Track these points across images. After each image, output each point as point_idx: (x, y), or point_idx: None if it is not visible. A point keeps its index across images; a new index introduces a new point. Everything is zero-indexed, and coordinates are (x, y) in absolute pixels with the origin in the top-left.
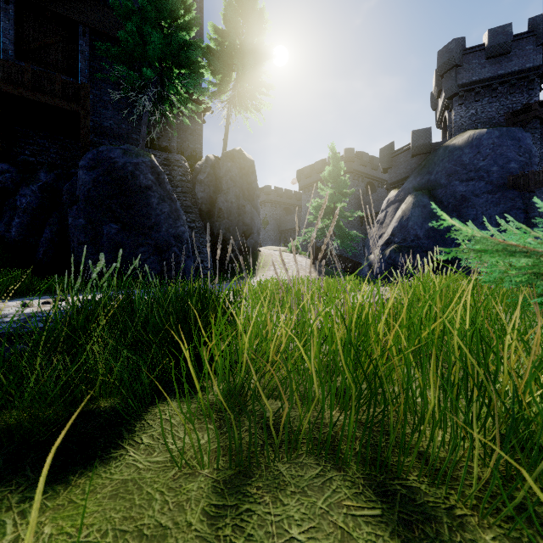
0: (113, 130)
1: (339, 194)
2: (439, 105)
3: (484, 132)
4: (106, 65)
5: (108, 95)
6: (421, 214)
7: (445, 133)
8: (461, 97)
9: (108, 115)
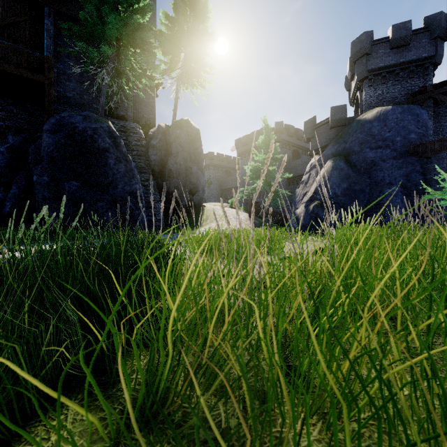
0: (75, 100)
1: (271, 159)
2: (352, 87)
3: (390, 109)
4: (68, 41)
5: (71, 69)
6: (338, 175)
7: (356, 110)
8: (370, 80)
9: (71, 87)
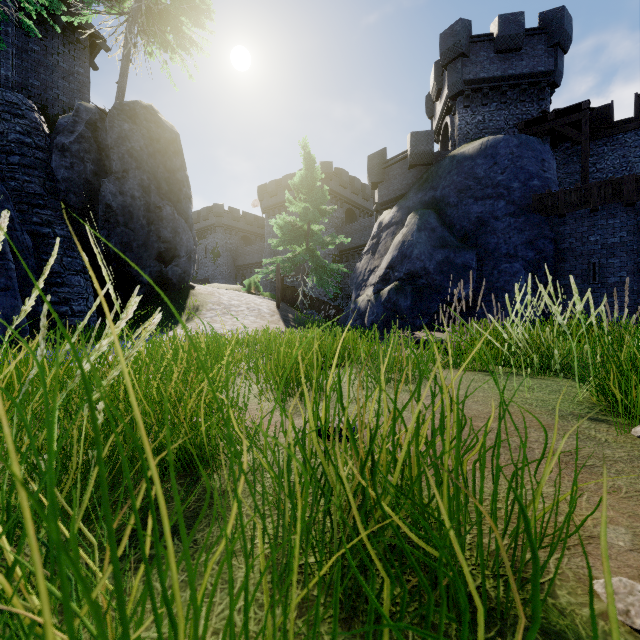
0: None
1: (316, 210)
2: (436, 111)
3: (501, 139)
4: None
5: None
6: (429, 239)
7: (443, 147)
8: (467, 98)
9: None
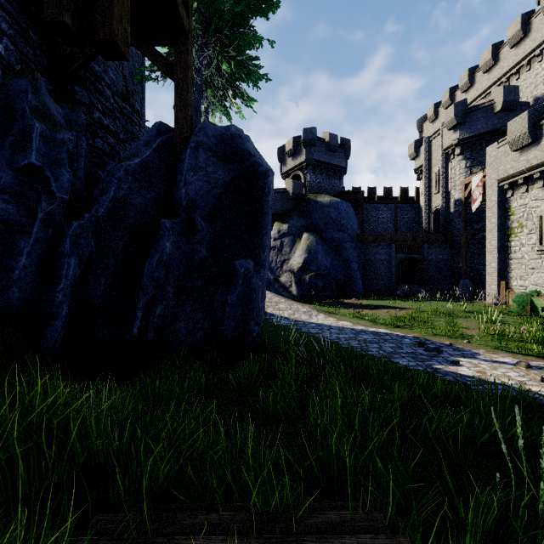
0: None
1: None
2: (287, 162)
3: (340, 201)
4: None
5: None
6: (323, 250)
7: None
8: (314, 168)
9: None
